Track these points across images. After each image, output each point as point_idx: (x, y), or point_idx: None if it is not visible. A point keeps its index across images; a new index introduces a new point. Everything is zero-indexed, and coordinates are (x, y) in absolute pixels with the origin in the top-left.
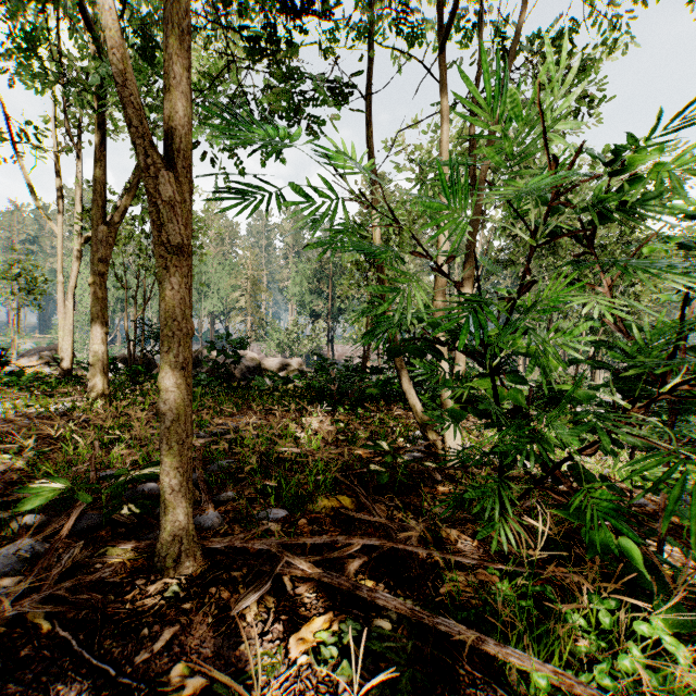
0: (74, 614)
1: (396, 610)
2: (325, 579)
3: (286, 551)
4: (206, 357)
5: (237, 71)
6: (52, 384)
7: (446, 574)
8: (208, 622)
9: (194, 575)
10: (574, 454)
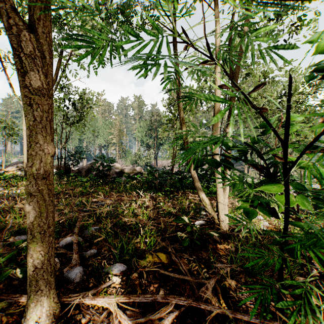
0: None
1: None
2: None
3: (120, 311)
4: (93, 166)
5: None
6: (19, 179)
7: None
8: None
9: None
10: None
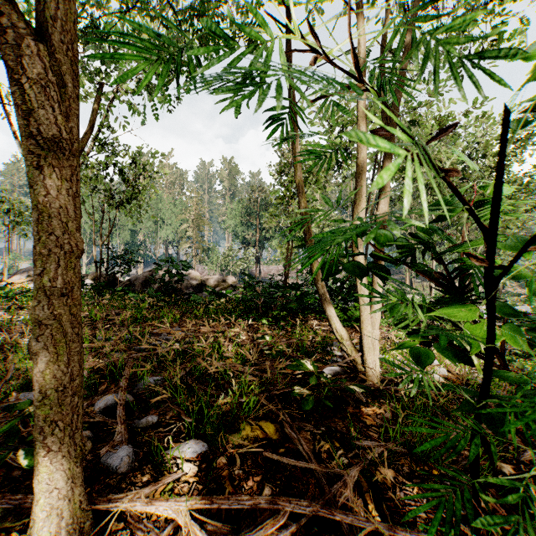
0: None
1: None
2: None
3: (194, 524)
4: (153, 275)
5: None
6: (32, 297)
7: None
8: None
9: None
10: None
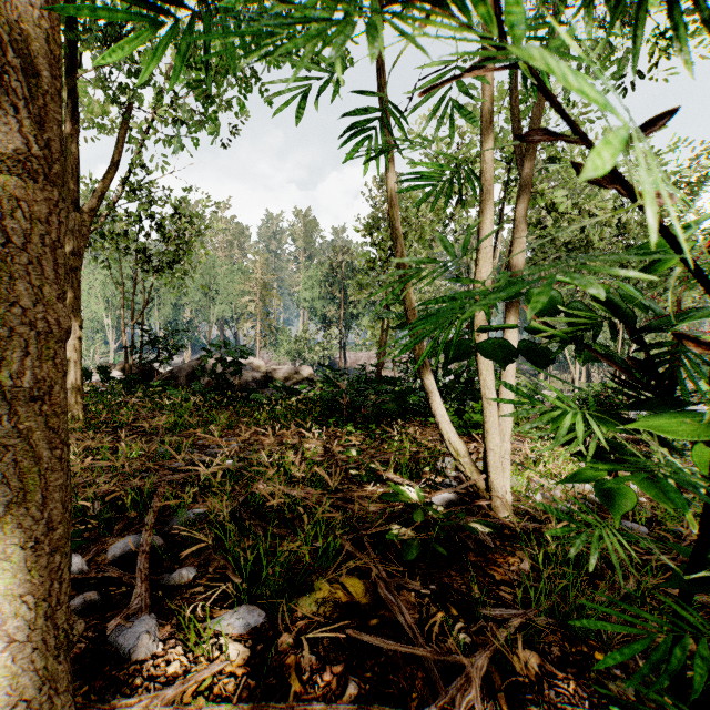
0: None
1: None
2: None
3: None
4: (201, 365)
5: None
6: None
7: None
8: None
9: None
10: None
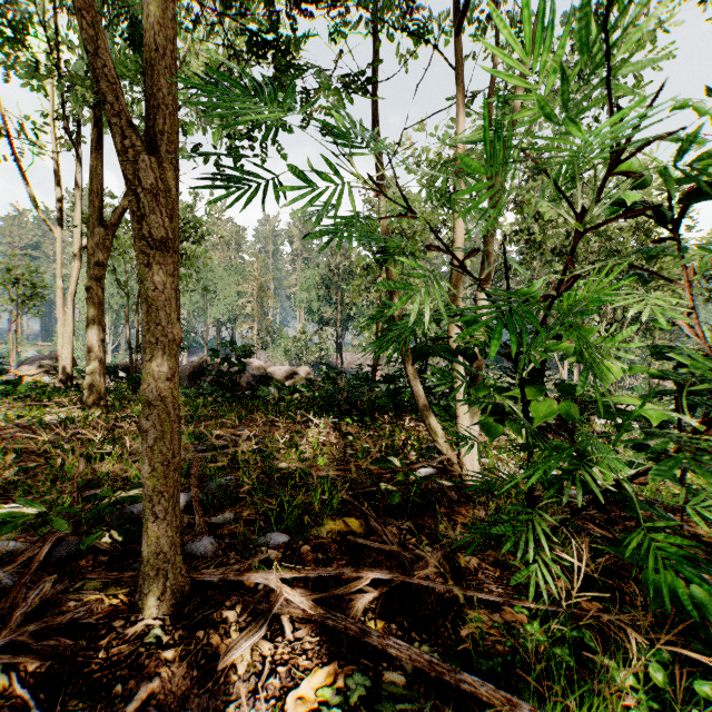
0: (38, 665)
1: (411, 662)
2: (329, 621)
3: (286, 587)
4: (209, 365)
5: (235, 53)
6: (51, 393)
7: (467, 612)
8: (192, 675)
9: (180, 615)
10: (624, 481)
